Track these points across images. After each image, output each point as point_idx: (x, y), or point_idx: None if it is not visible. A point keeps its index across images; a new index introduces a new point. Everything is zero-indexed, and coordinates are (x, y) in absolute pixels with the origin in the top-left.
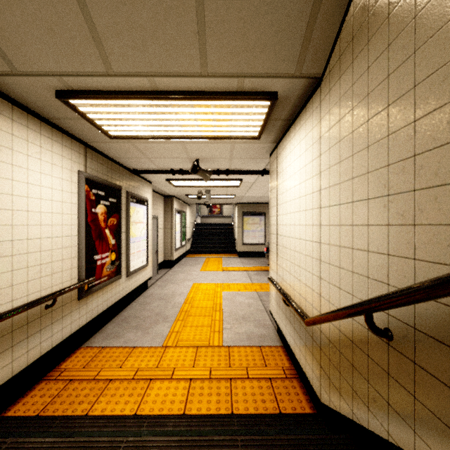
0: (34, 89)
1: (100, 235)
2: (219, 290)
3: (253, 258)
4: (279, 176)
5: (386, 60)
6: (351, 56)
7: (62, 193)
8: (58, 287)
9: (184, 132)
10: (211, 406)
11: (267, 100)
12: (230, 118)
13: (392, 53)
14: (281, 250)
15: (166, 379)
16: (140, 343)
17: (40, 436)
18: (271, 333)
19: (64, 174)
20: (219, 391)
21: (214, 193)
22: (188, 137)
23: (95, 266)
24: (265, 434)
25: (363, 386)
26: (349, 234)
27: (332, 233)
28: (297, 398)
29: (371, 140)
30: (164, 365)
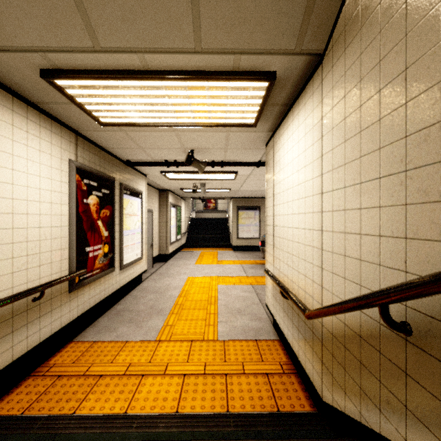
0: (18, 68)
1: (92, 227)
2: (213, 283)
3: (248, 252)
4: (276, 165)
5: (403, 18)
6: (359, 23)
7: (51, 181)
8: (46, 280)
9: (178, 119)
10: (206, 403)
11: (265, 80)
12: (225, 102)
13: (411, 8)
14: (278, 241)
15: (159, 375)
16: (133, 337)
17: (20, 439)
18: (267, 327)
19: (53, 162)
20: (213, 388)
21: (209, 187)
22: (181, 124)
23: (87, 258)
24: (263, 435)
25: (373, 386)
26: (356, 219)
27: (335, 219)
28: (295, 395)
29: (384, 112)
30: (157, 360)
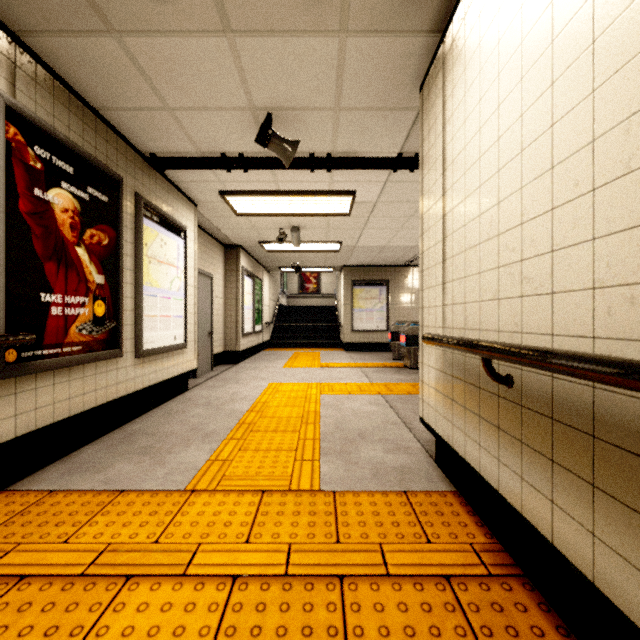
0: None
1: (59, 254)
2: (313, 391)
3: (369, 353)
4: (452, 94)
5: None
6: None
7: None
8: None
9: None
10: None
11: None
12: None
13: None
14: (460, 262)
15: (169, 576)
16: (139, 483)
17: None
18: (422, 464)
19: None
20: (308, 621)
21: (306, 239)
22: None
23: (46, 317)
24: None
25: None
26: None
27: None
28: None
29: None
30: (174, 537)
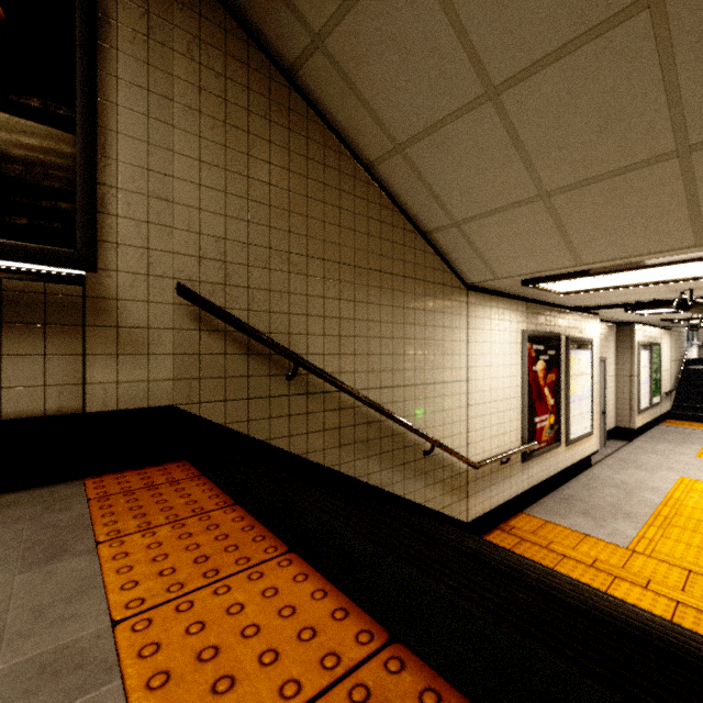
0: (504, 282)
1: (539, 395)
2: None
3: None
4: None
5: None
6: None
7: (510, 356)
8: (507, 447)
9: (665, 278)
10: None
11: None
12: None
13: None
14: None
15: (637, 585)
16: (594, 533)
17: None
18: None
19: (511, 338)
20: None
21: None
22: (671, 281)
23: (535, 430)
24: None
25: None
26: None
27: None
28: None
29: None
30: (632, 570)
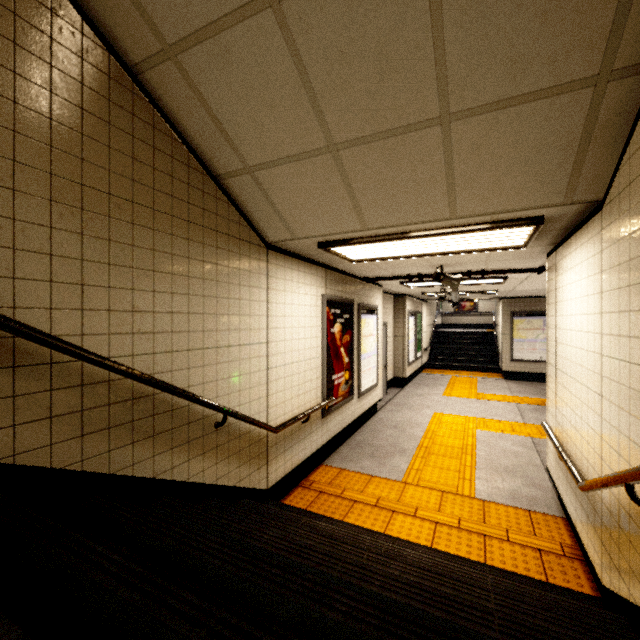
0: (302, 244)
1: (336, 355)
2: (470, 426)
3: (530, 383)
4: (558, 291)
5: None
6: (628, 203)
7: (310, 318)
8: (308, 405)
9: (428, 251)
10: (461, 554)
11: (529, 226)
12: (483, 238)
13: None
14: (560, 390)
15: (409, 515)
16: (378, 473)
17: None
18: (548, 498)
19: (312, 301)
20: (469, 543)
21: (463, 290)
22: (431, 254)
23: (333, 386)
24: None
25: (637, 563)
26: (626, 396)
27: (612, 390)
28: (576, 581)
29: None
30: (405, 501)
